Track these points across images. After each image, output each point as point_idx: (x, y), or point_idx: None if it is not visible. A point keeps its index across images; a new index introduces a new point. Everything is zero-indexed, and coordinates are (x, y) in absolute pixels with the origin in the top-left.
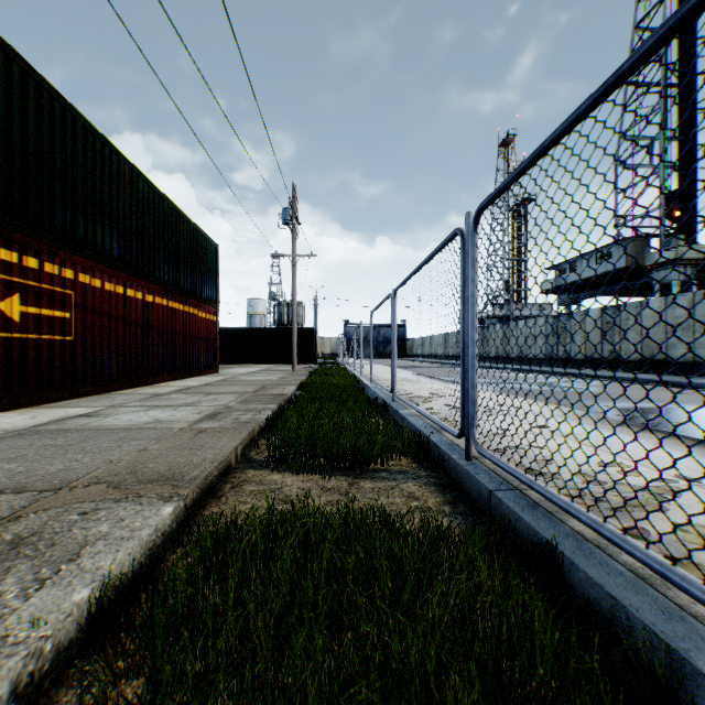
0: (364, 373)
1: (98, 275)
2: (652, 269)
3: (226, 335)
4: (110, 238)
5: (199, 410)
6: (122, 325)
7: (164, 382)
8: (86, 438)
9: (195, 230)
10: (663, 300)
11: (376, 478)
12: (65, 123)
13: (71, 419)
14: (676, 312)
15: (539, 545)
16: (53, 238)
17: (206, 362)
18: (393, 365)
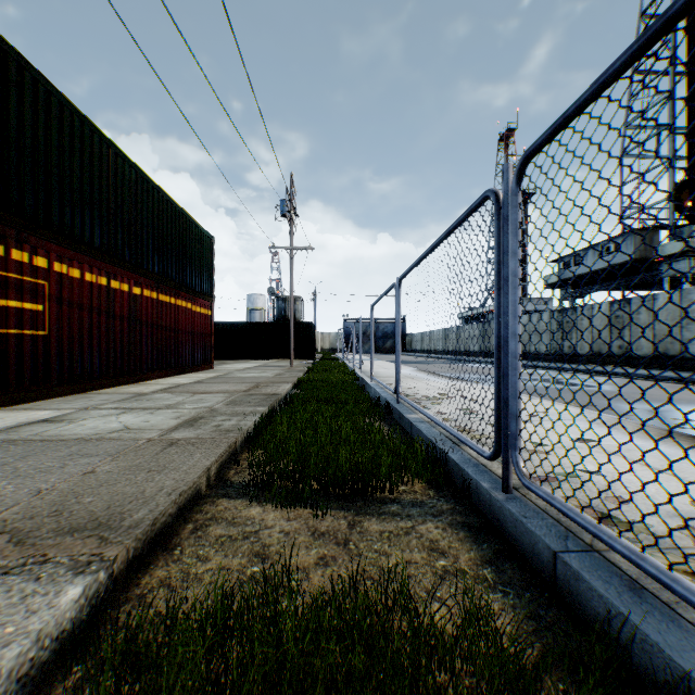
0: (363, 370)
1: (77, 265)
2: (662, 261)
3: (224, 330)
4: (91, 225)
5: (179, 414)
6: (106, 319)
7: (154, 379)
8: (29, 454)
9: (188, 221)
10: (678, 292)
11: (384, 514)
12: (37, 97)
13: (28, 425)
14: (693, 305)
15: (684, 693)
16: (22, 222)
17: (200, 358)
18: (398, 362)
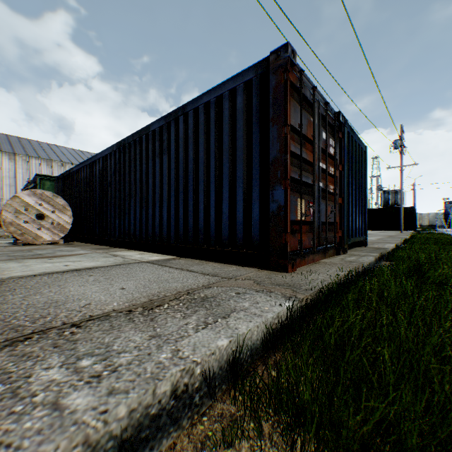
0: None
1: None
2: None
3: None
4: None
5: (373, 238)
6: None
7: None
8: None
9: None
10: None
11: None
12: None
13: None
14: None
15: None
16: None
17: None
18: None
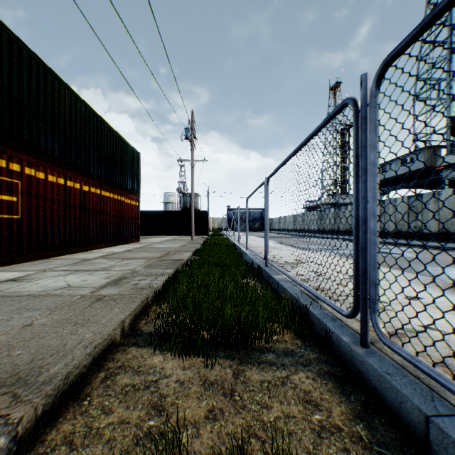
0: (241, 242)
1: (42, 170)
2: (442, 169)
3: (147, 216)
4: (52, 142)
5: (110, 274)
6: (63, 207)
7: (98, 249)
8: None
9: (122, 141)
10: None
11: (262, 363)
12: (12, 51)
13: None
14: None
15: None
16: (0, 138)
17: (131, 234)
18: (266, 237)
